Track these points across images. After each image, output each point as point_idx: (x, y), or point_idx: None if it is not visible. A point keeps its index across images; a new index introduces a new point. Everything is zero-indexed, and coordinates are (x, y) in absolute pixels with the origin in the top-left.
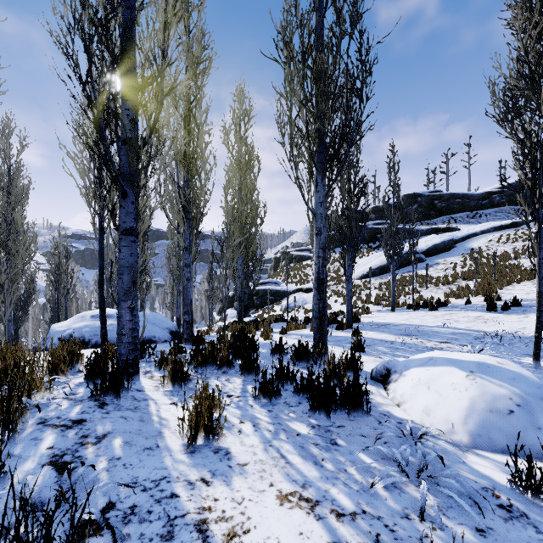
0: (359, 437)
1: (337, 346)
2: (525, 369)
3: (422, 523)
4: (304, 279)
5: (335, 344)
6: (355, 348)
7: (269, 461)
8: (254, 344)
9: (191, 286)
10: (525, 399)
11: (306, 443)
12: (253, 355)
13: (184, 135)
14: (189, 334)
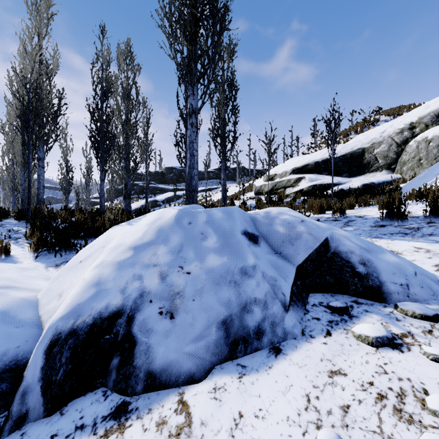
0: None
1: None
2: None
3: None
4: None
5: None
6: None
7: None
8: None
9: None
10: None
11: None
12: None
13: None
14: None
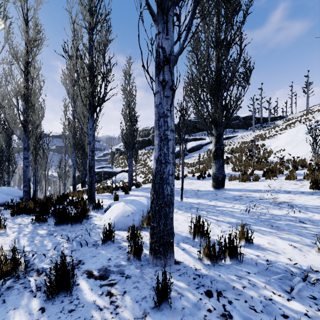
0: (67, 232)
1: (109, 199)
2: (146, 200)
3: (53, 251)
4: (126, 165)
5: (110, 198)
6: (113, 199)
7: (9, 243)
8: (60, 200)
9: (29, 170)
10: (136, 211)
11: (37, 236)
12: (45, 205)
13: (23, 82)
14: (27, 198)
